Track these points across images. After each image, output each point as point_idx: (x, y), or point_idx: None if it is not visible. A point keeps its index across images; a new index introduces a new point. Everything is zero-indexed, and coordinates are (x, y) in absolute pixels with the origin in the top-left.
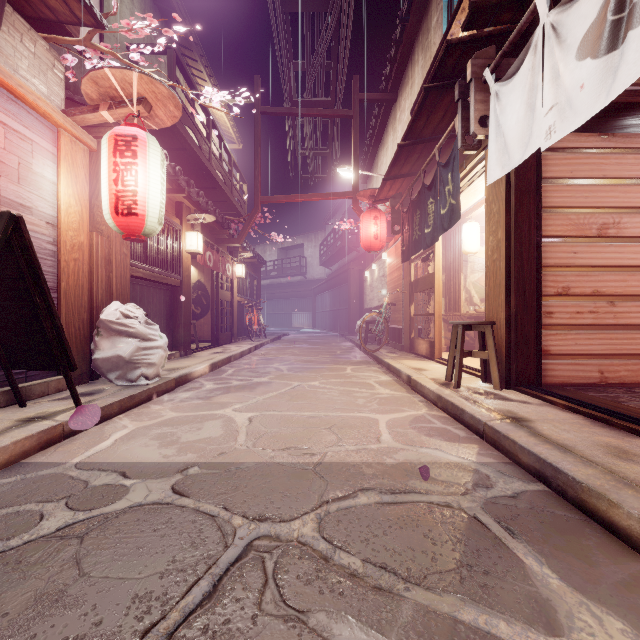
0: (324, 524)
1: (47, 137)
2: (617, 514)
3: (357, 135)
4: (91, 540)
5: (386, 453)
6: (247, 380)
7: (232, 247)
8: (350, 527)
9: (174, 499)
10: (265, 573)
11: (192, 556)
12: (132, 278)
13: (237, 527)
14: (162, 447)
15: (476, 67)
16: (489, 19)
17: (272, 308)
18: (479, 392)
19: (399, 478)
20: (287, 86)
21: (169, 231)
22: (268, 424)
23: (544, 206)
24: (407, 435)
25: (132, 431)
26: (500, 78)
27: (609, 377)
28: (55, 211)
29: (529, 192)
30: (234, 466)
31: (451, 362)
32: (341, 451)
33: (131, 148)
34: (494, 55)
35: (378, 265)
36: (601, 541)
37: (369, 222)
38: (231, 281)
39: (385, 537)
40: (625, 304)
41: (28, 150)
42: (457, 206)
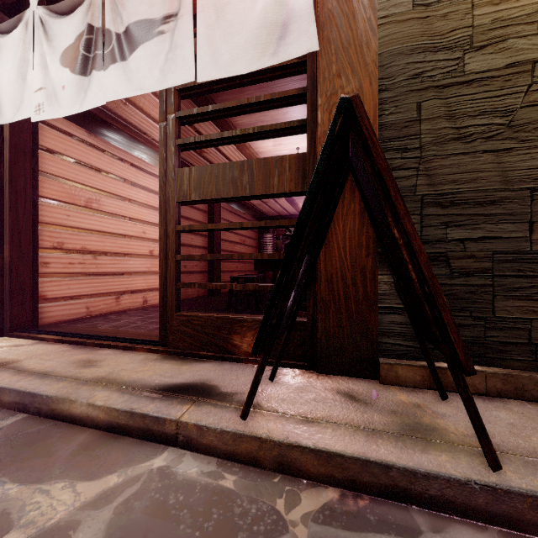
0: None
1: None
2: (75, 407)
3: None
4: None
5: None
6: None
7: None
8: None
9: None
10: None
11: None
12: None
13: None
14: None
15: None
16: None
17: None
18: None
19: None
20: None
21: None
22: None
23: (41, 170)
24: None
25: None
26: None
27: (93, 311)
28: None
29: (26, 152)
30: None
31: None
32: None
33: None
34: None
35: None
36: (63, 433)
37: None
38: None
39: None
40: (104, 258)
41: None
42: None
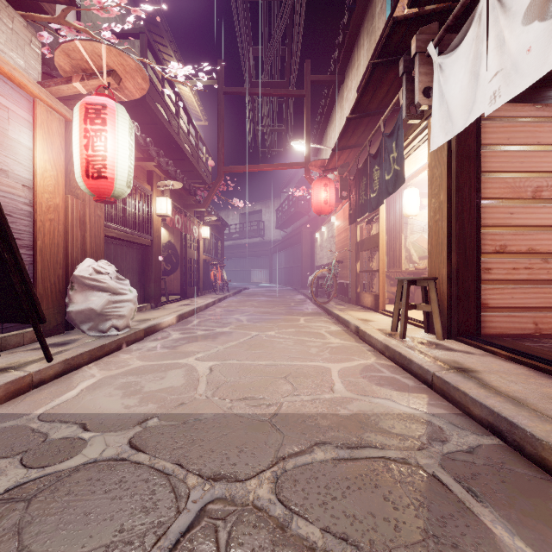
0: (280, 484)
1: (23, 106)
2: None
3: (309, 112)
4: (38, 504)
5: (340, 403)
6: (210, 330)
7: (198, 211)
8: (307, 488)
9: (130, 454)
10: (217, 546)
11: (141, 524)
12: (106, 238)
13: (191, 488)
14: (125, 397)
15: (420, 42)
16: None
17: (234, 265)
18: (423, 342)
19: (354, 431)
20: (247, 68)
21: (141, 196)
22: (227, 373)
23: (483, 170)
24: (359, 384)
25: (99, 380)
26: (442, 52)
27: (543, 328)
28: (31, 175)
29: (469, 157)
30: (193, 417)
31: (396, 314)
32: (296, 401)
33: (101, 116)
34: (437, 31)
35: (327, 227)
36: None
37: (320, 189)
38: (198, 241)
39: (344, 500)
40: None
41: (4, 117)
42: (401, 172)
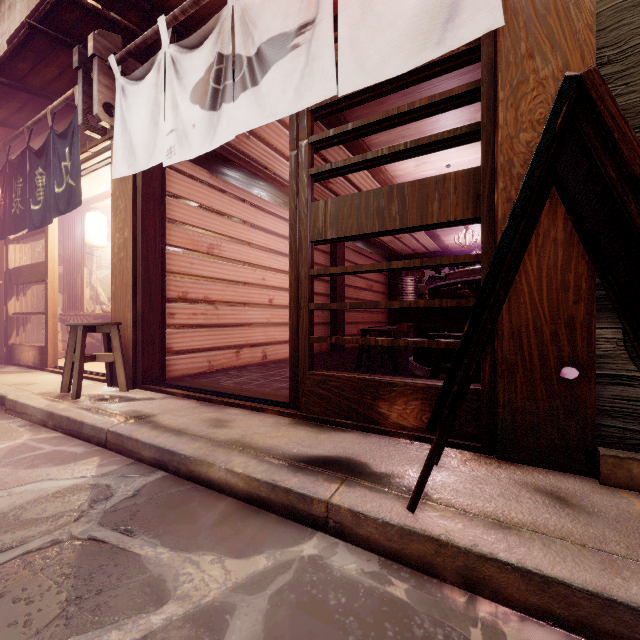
0: None
1: None
2: (213, 471)
3: None
4: None
5: None
6: None
7: None
8: None
9: None
10: None
11: None
12: None
13: None
14: None
15: (100, 45)
16: (115, 5)
17: None
18: (104, 398)
19: None
20: None
21: None
22: None
23: (168, 217)
24: None
25: None
26: (127, 75)
27: (215, 365)
28: None
29: (155, 200)
30: None
31: (69, 370)
32: None
33: None
34: (121, 47)
35: None
36: (203, 498)
37: None
38: None
39: None
40: (224, 308)
41: None
42: (78, 189)
